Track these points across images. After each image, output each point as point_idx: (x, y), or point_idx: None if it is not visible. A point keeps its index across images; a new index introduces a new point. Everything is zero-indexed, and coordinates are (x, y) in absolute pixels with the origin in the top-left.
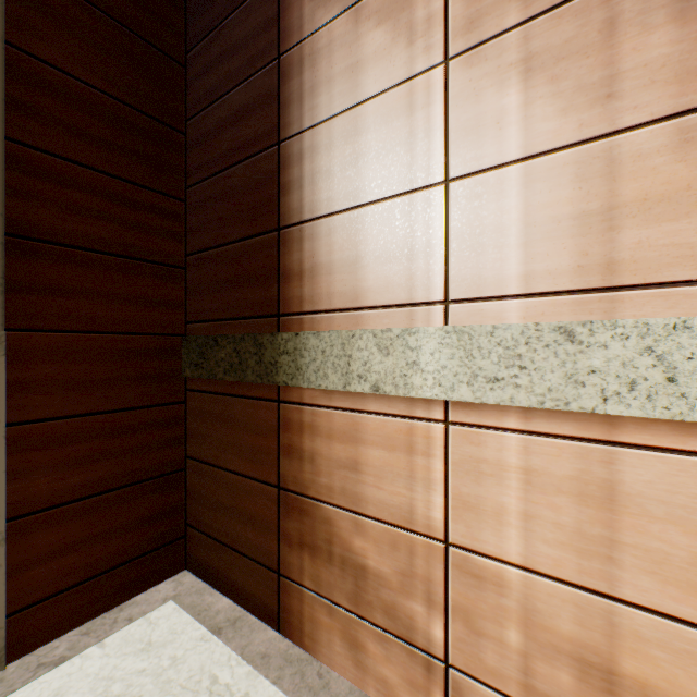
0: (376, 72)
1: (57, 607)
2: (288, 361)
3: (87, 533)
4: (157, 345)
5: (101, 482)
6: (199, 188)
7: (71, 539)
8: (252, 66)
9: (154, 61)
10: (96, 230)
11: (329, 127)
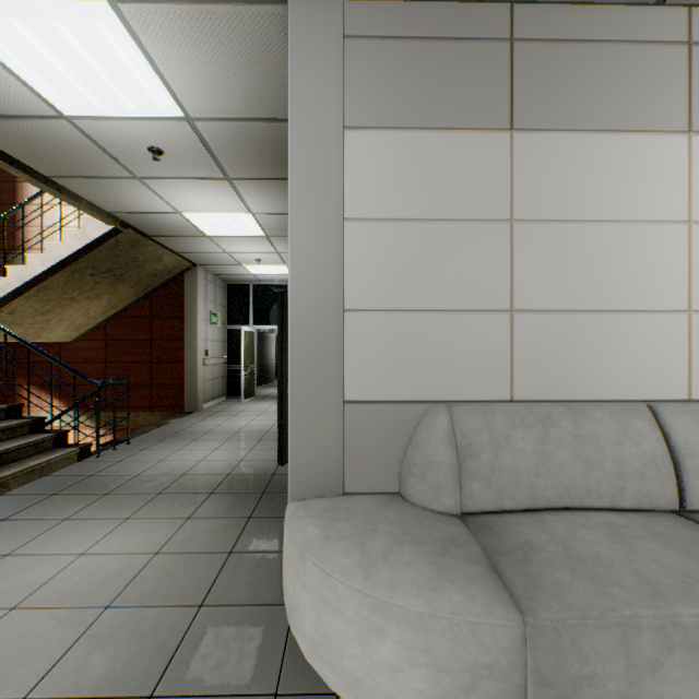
0: (46, 200)
1: None
2: (19, 261)
3: None
4: None
5: None
6: None
7: None
8: (5, 180)
9: None
10: None
11: (33, 207)
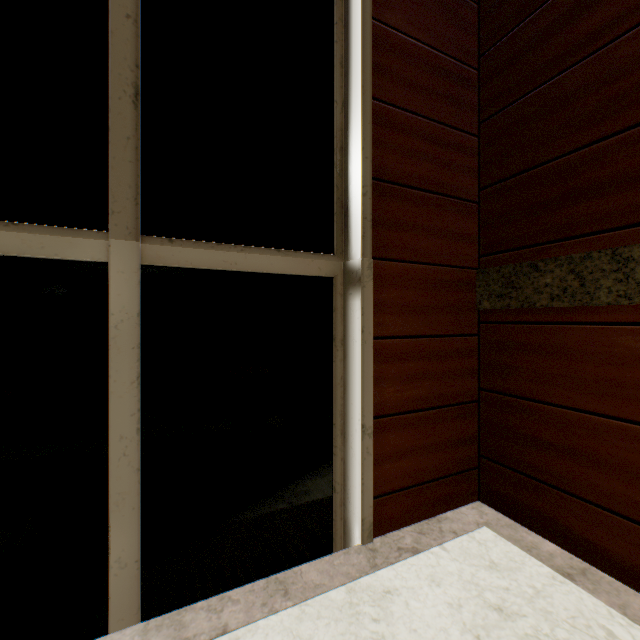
0: None
1: (397, 502)
2: None
3: (414, 443)
4: (458, 278)
5: (423, 400)
6: (500, 117)
7: (405, 445)
8: None
9: (455, 6)
10: (420, 170)
11: None
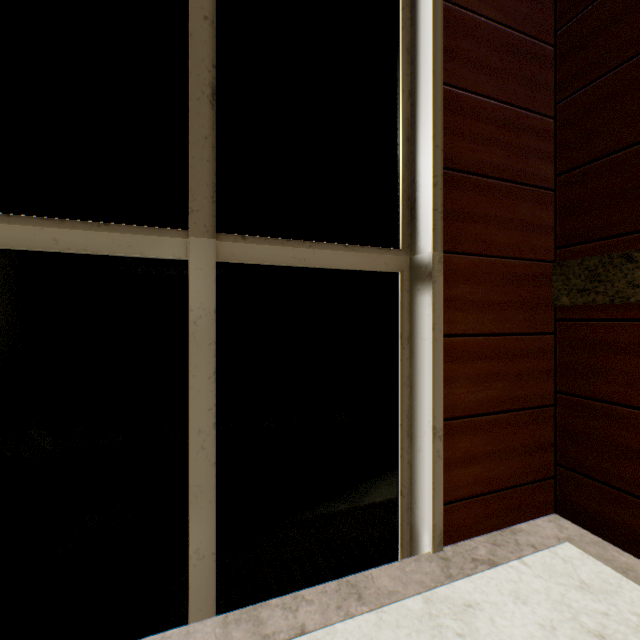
0: None
1: (468, 509)
2: None
3: (486, 448)
4: (532, 272)
5: (495, 402)
6: (582, 95)
7: (476, 450)
8: None
9: None
10: (491, 158)
11: None
